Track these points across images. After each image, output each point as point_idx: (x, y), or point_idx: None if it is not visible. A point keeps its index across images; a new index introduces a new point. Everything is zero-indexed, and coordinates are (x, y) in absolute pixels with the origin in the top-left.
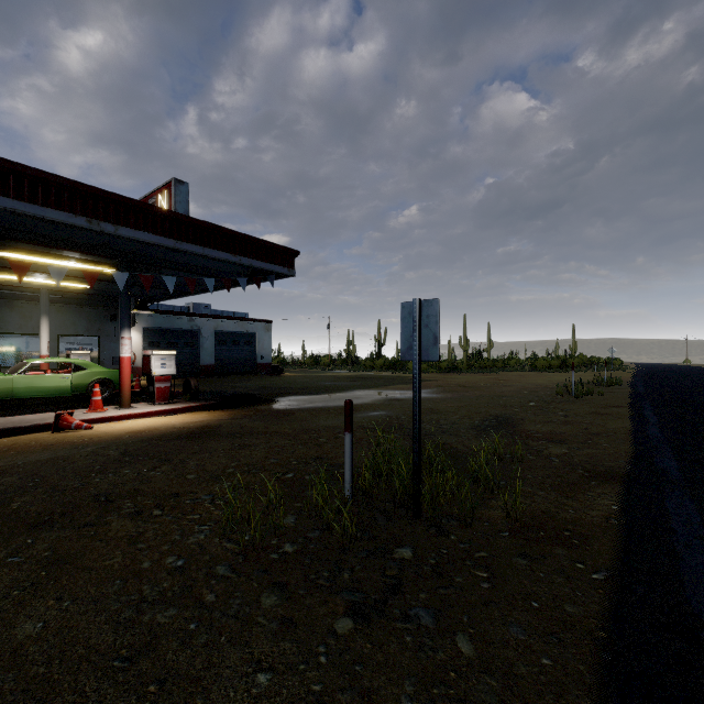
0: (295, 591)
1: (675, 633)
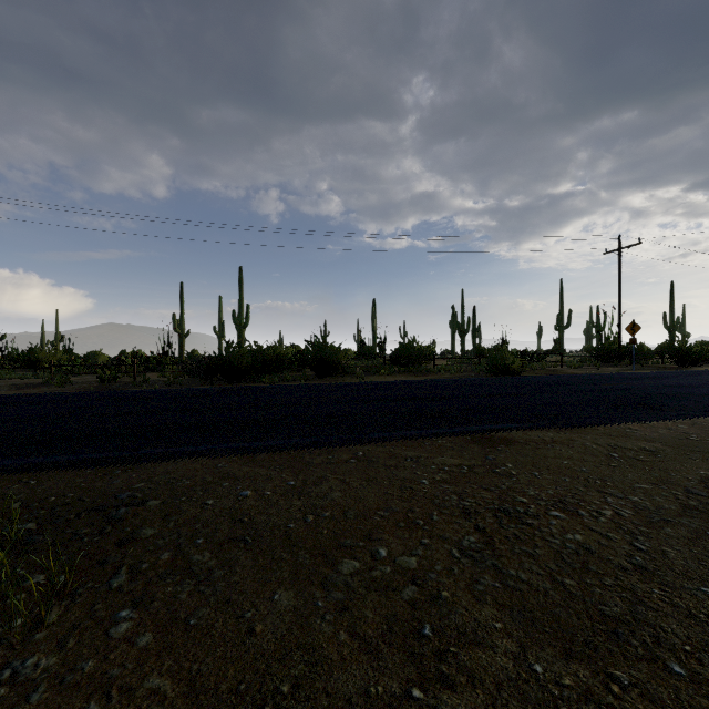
0: (131, 529)
1: (102, 459)
